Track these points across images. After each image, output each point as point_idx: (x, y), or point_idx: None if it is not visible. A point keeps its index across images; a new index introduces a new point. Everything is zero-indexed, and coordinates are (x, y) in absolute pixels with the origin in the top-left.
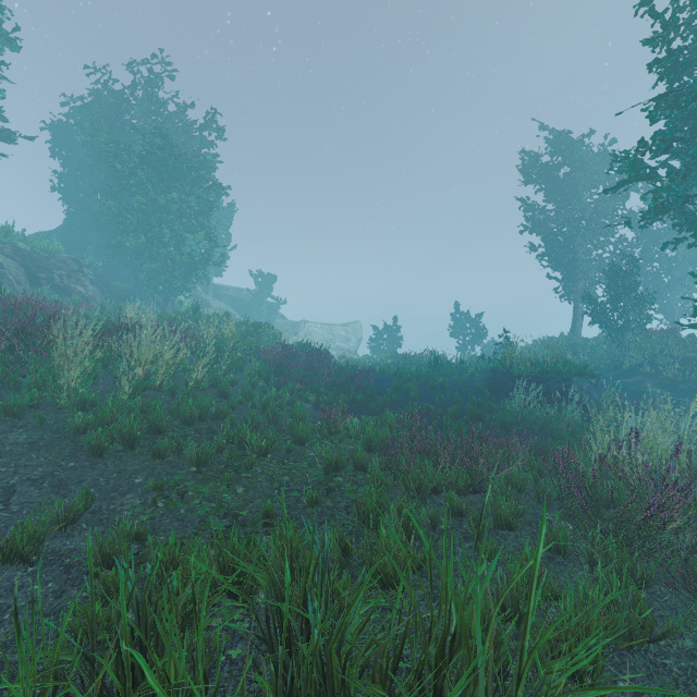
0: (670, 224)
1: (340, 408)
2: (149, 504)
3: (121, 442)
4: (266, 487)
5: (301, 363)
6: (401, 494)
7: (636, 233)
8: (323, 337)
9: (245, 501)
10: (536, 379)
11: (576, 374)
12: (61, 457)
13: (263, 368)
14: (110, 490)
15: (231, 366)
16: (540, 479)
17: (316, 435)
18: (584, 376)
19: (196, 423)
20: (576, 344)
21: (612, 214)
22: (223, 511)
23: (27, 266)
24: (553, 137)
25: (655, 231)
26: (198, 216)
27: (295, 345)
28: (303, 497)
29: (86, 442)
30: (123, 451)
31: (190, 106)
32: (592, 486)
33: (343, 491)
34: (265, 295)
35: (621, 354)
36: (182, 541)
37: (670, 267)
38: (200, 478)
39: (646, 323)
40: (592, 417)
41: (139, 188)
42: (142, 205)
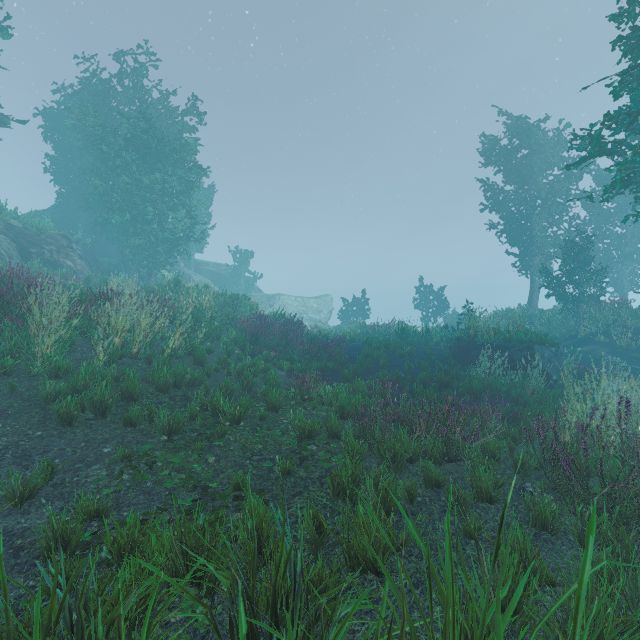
0: (620, 204)
1: (313, 376)
2: (115, 476)
3: (92, 410)
4: (238, 456)
5: (275, 332)
6: (377, 465)
7: (588, 212)
8: (297, 308)
9: (216, 471)
10: (499, 347)
11: (537, 342)
12: (29, 426)
13: (238, 337)
14: (76, 461)
15: (208, 335)
16: (515, 447)
17: (289, 401)
18: (545, 344)
19: (171, 390)
20: (533, 315)
21: (566, 193)
22: (192, 483)
23: (19, 241)
24: (511, 122)
25: (605, 210)
26: (180, 195)
27: (270, 316)
28: (275, 467)
29: (55, 410)
30: (94, 419)
31: (172, 93)
32: (570, 455)
33: (317, 460)
34: (242, 270)
35: (576, 324)
36: (146, 517)
37: (620, 243)
38: (171, 447)
39: (599, 296)
40: (554, 384)
41: (125, 169)
42: (127, 184)
